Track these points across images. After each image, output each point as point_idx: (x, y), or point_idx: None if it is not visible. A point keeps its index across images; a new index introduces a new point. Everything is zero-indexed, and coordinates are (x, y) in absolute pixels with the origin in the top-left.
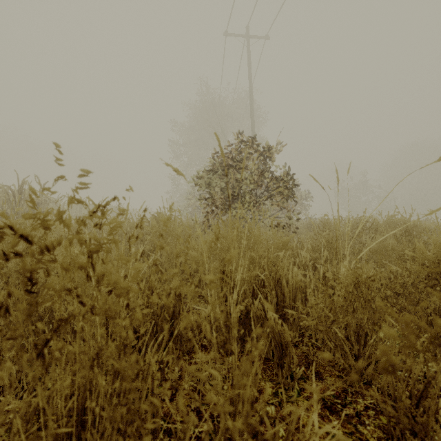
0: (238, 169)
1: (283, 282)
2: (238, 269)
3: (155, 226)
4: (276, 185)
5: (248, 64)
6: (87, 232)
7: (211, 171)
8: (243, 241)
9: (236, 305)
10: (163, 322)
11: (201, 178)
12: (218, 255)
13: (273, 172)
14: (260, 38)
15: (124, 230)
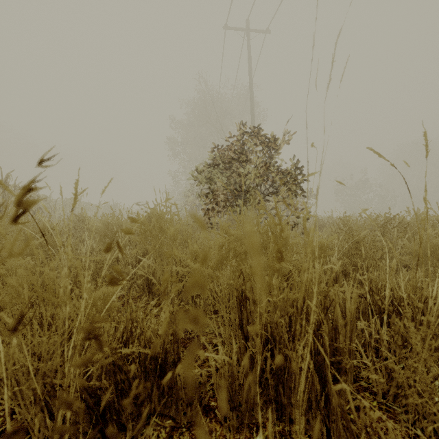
0: (241, 162)
1: (337, 310)
2: (310, 323)
3: (144, 224)
4: (283, 180)
5: (248, 58)
6: (58, 232)
7: (212, 165)
8: (271, 246)
9: (263, 346)
10: (149, 373)
11: (201, 172)
12: (231, 266)
13: (279, 166)
14: (261, 32)
15: (111, 229)
